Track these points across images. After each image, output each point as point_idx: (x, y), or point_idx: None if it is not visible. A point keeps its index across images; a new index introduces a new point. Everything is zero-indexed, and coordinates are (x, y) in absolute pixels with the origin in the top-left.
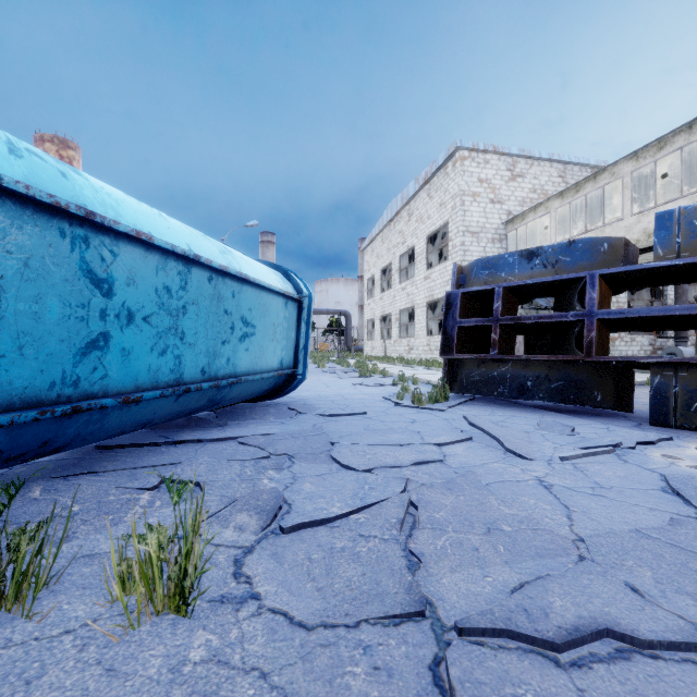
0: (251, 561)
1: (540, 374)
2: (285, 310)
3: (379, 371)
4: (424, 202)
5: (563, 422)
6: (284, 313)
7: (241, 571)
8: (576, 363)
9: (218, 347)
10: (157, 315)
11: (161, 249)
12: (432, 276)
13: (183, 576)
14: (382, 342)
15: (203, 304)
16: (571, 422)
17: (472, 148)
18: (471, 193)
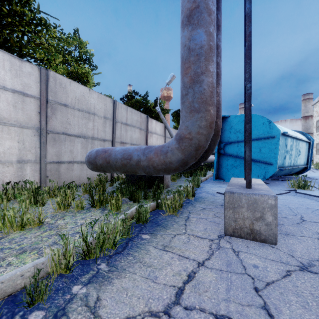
0: None
1: None
2: (305, 146)
3: None
4: None
5: None
6: (305, 147)
7: None
8: None
9: (295, 158)
10: (289, 151)
11: (291, 137)
12: None
13: None
14: None
15: (294, 147)
16: None
17: None
18: None
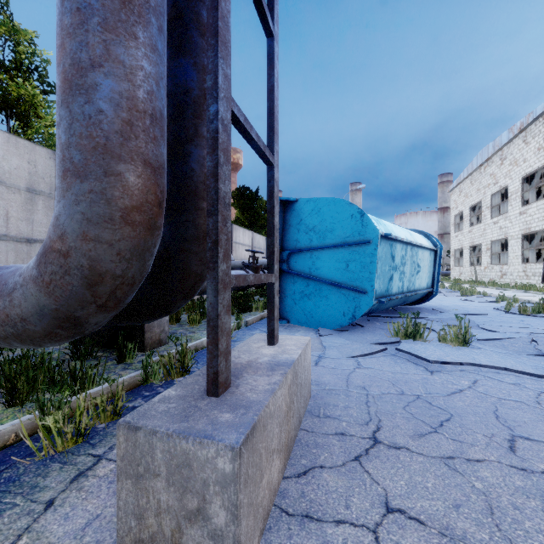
0: (473, 344)
1: None
2: (430, 257)
3: (477, 292)
4: (518, 147)
5: None
6: (429, 258)
7: (472, 345)
8: None
9: (411, 278)
10: (400, 266)
11: (402, 242)
12: (529, 211)
13: (464, 337)
14: (471, 268)
15: (408, 260)
16: None
17: None
18: None
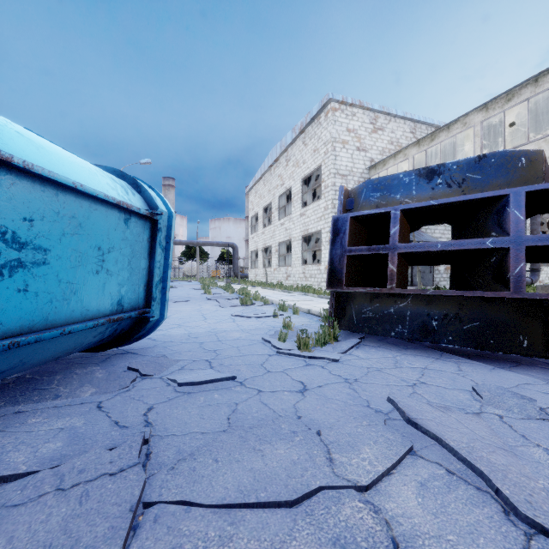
0: None
1: (448, 312)
2: (126, 230)
3: (260, 298)
4: (300, 148)
5: (496, 380)
6: (123, 233)
7: None
8: (497, 300)
9: None
10: None
11: None
12: (307, 213)
13: None
14: (264, 270)
15: None
16: (505, 379)
17: (341, 101)
18: (340, 140)
